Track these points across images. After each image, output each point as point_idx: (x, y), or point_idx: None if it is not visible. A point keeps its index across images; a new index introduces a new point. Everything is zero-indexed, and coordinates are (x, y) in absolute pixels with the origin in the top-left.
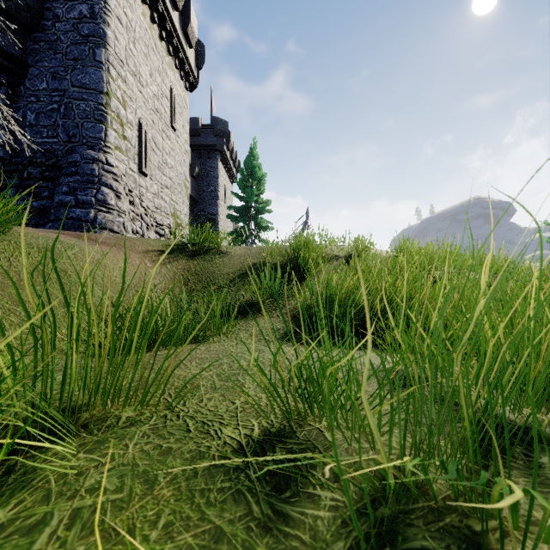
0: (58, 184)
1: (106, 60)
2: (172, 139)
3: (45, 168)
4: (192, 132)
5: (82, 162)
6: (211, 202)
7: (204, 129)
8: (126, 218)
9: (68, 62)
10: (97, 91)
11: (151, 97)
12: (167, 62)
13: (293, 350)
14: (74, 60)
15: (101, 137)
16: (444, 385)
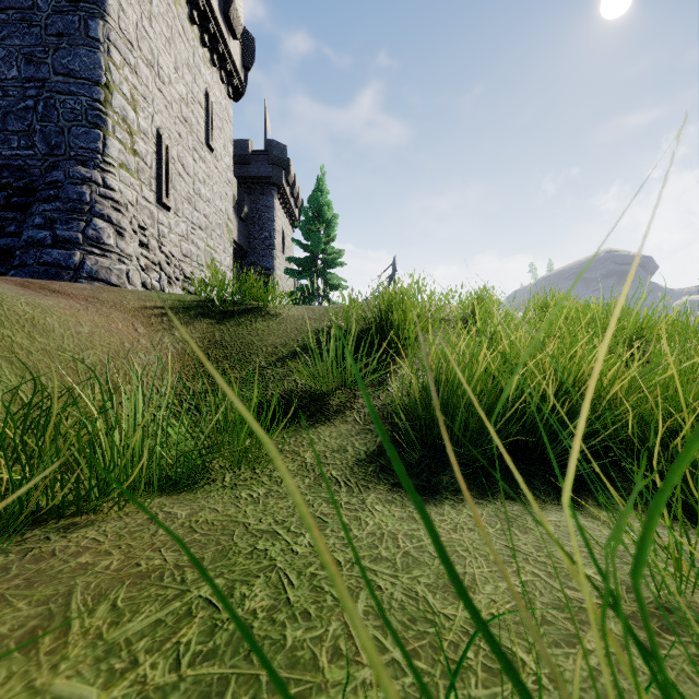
0: (30, 214)
1: (106, 37)
2: (208, 162)
3: (12, 191)
4: (239, 160)
5: (65, 183)
6: (265, 252)
7: (255, 155)
8: (133, 266)
9: (49, 39)
10: (91, 81)
11: (177, 100)
12: (200, 55)
13: (392, 514)
14: (57, 36)
15: (98, 148)
16: None
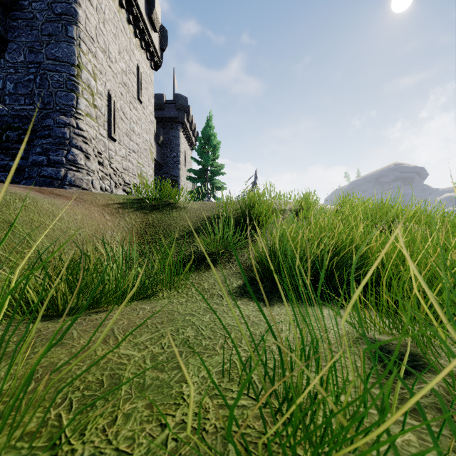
0: (33, 146)
1: (78, 36)
2: (138, 110)
3: (21, 131)
4: (157, 107)
5: (54, 126)
6: (174, 166)
7: (167, 104)
8: (95, 177)
9: (43, 37)
10: (69, 63)
11: (120, 72)
12: (134, 43)
13: (248, 309)
14: (48, 36)
15: (73, 104)
16: (453, 371)
